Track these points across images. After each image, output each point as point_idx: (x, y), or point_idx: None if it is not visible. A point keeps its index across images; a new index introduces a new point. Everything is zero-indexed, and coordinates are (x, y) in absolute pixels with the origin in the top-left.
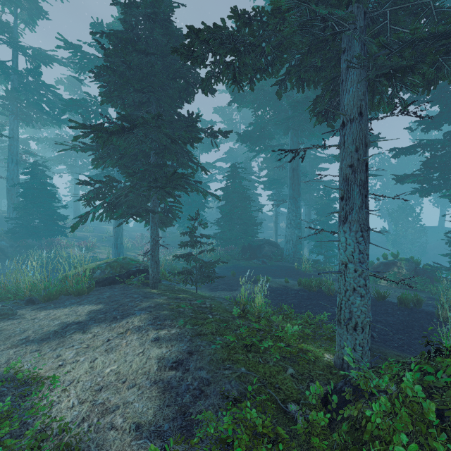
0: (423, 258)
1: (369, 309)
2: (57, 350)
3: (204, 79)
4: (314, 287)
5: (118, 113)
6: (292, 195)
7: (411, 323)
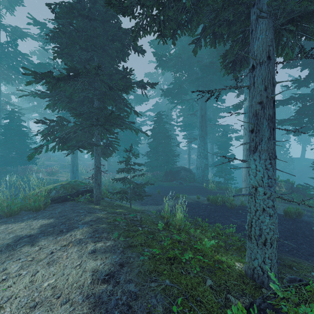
0: (291, 180)
1: (276, 227)
2: (5, 263)
3: (133, 29)
4: (219, 202)
5: (66, 64)
6: (201, 134)
7: (296, 230)
